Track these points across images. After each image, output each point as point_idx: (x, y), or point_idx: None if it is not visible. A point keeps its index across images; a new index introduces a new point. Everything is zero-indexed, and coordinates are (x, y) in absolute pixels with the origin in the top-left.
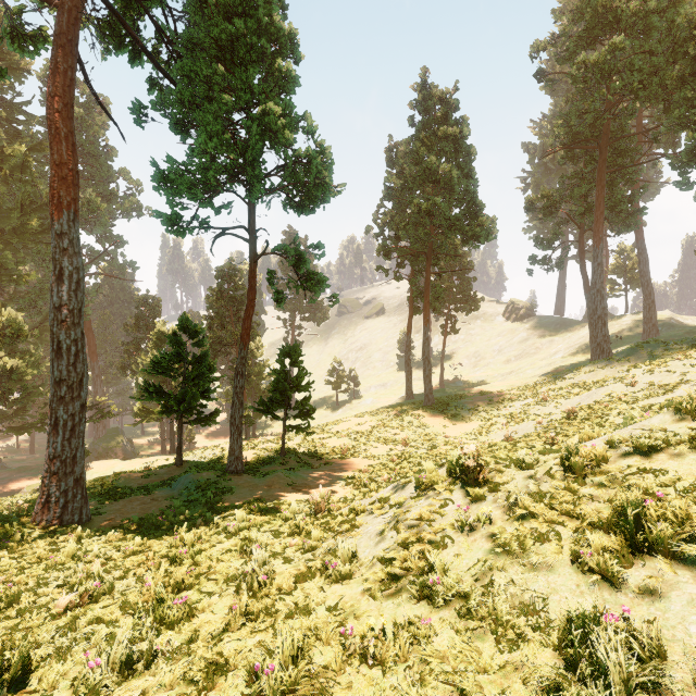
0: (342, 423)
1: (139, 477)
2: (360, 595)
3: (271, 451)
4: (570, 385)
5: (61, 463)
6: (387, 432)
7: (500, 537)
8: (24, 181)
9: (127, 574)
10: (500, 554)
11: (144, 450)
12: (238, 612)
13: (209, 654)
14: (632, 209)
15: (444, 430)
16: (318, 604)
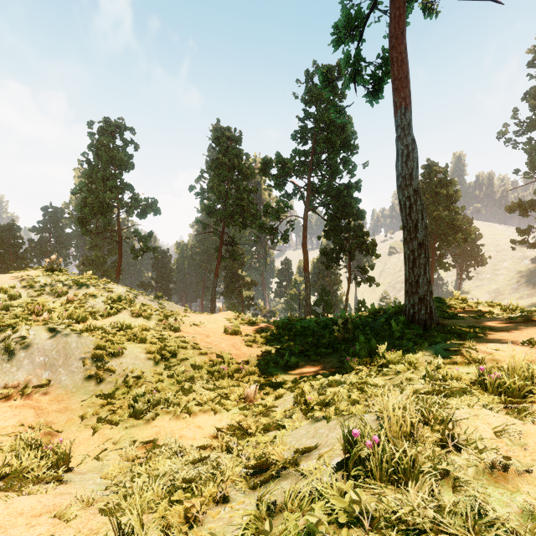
0: None
1: None
2: None
3: None
4: None
5: None
6: None
7: None
8: None
9: None
10: None
11: None
12: None
13: None
14: None
15: None
16: None
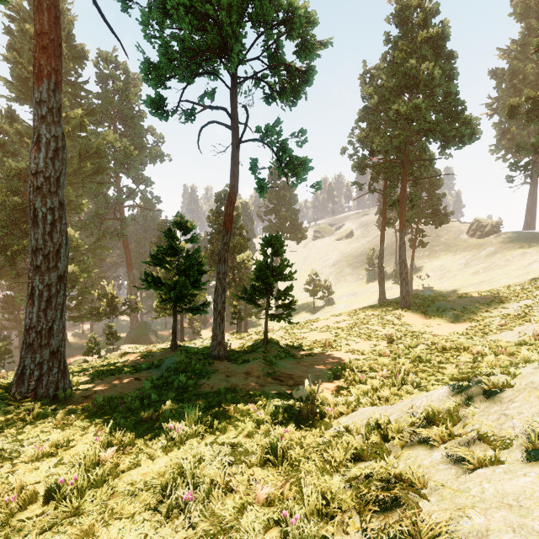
0: (320, 321)
1: (138, 357)
2: None
3: (254, 341)
4: None
5: (36, 334)
6: (367, 329)
7: None
8: (82, 137)
9: None
10: None
11: (164, 339)
12: None
13: None
14: None
15: (428, 329)
16: None
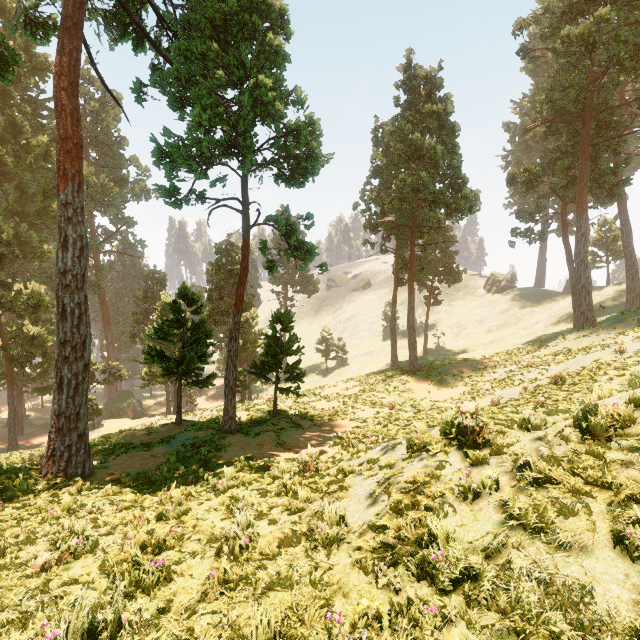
0: (330, 387)
1: (142, 435)
2: (349, 567)
3: (263, 412)
4: (554, 352)
5: (65, 419)
6: (374, 396)
7: (513, 508)
8: (47, 168)
9: (114, 530)
10: (514, 527)
11: (151, 411)
12: (216, 580)
13: (177, 632)
14: (616, 180)
15: (429, 394)
16: (302, 574)
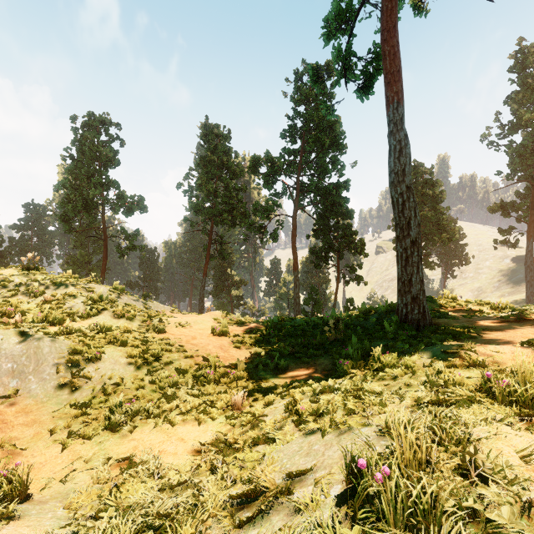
0: None
1: None
2: None
3: None
4: None
5: None
6: None
7: None
8: None
9: None
10: None
11: None
12: None
13: None
14: None
15: None
16: None
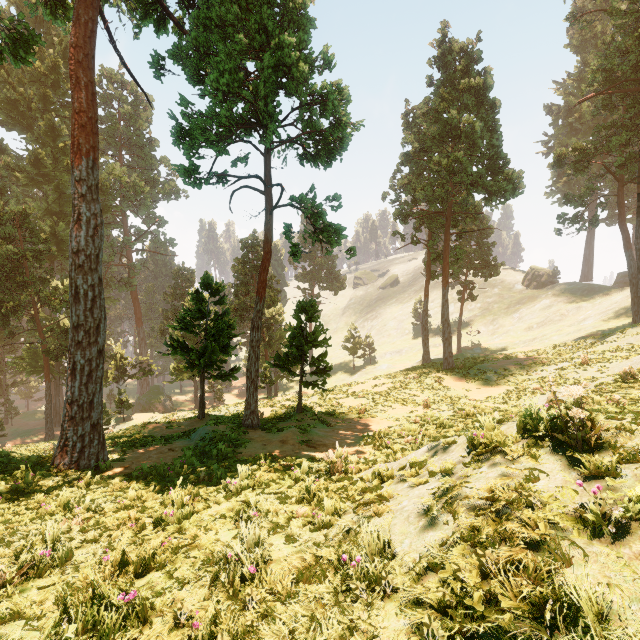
0: (358, 385)
1: (164, 428)
2: (405, 637)
3: (288, 408)
4: (614, 348)
5: (78, 408)
6: (406, 393)
7: None
8: None
9: (100, 537)
10: None
11: (180, 406)
12: (199, 636)
13: None
14: None
15: (467, 393)
16: None
